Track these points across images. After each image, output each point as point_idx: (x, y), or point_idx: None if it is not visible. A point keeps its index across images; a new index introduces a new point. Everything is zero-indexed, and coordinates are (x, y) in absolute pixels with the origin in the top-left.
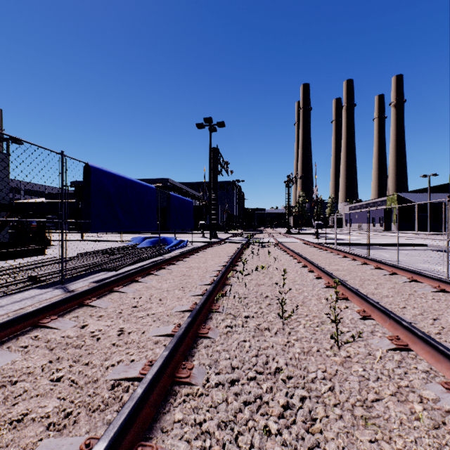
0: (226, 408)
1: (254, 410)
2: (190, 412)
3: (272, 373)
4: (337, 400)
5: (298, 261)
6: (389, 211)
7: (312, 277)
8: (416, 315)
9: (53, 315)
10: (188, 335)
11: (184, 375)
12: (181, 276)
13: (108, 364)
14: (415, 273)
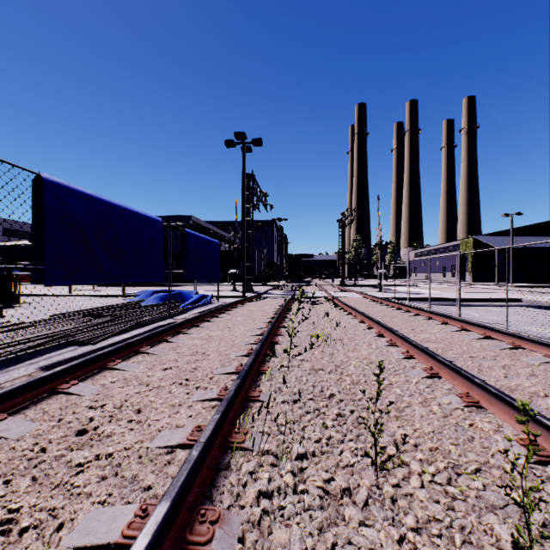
0: None
1: None
2: None
3: None
4: None
5: (368, 326)
6: (462, 259)
7: (398, 355)
8: None
9: None
10: None
11: None
12: (189, 356)
13: None
14: None
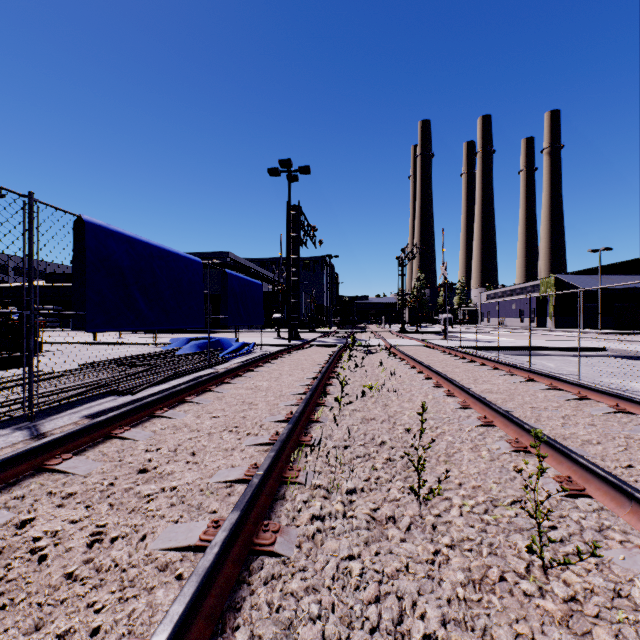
0: None
1: None
2: None
3: None
4: None
5: (426, 376)
6: (543, 301)
7: (454, 405)
8: None
9: None
10: (229, 554)
11: None
12: (236, 405)
13: None
14: (621, 399)
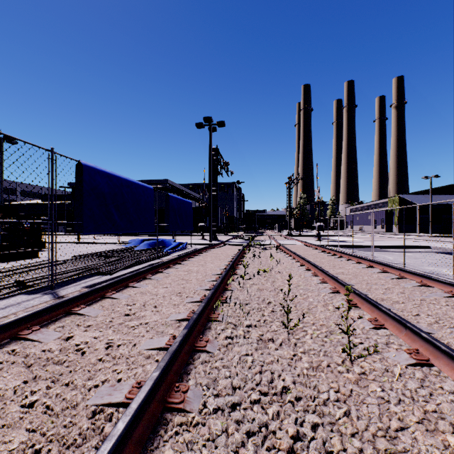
0: (226, 442)
1: (259, 444)
2: (183, 449)
3: (278, 394)
4: (355, 428)
5: (301, 264)
6: (390, 213)
7: (317, 281)
8: (432, 323)
9: (36, 325)
10: (183, 349)
11: (177, 399)
12: (178, 281)
13: (91, 385)
14: (424, 277)
